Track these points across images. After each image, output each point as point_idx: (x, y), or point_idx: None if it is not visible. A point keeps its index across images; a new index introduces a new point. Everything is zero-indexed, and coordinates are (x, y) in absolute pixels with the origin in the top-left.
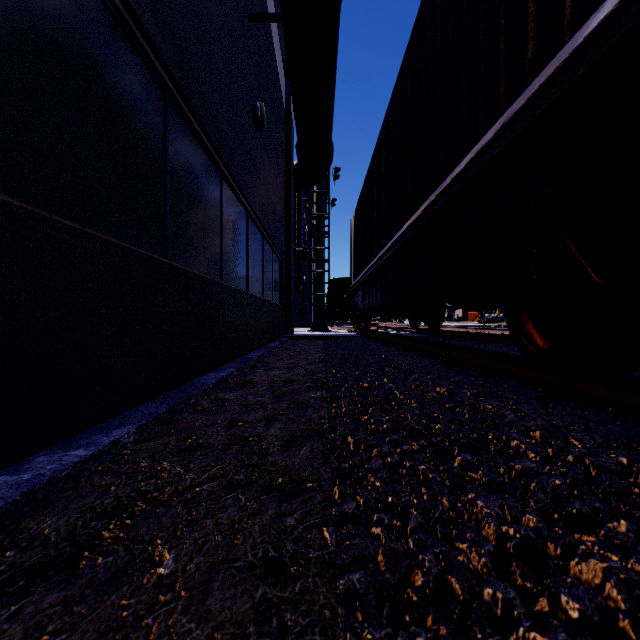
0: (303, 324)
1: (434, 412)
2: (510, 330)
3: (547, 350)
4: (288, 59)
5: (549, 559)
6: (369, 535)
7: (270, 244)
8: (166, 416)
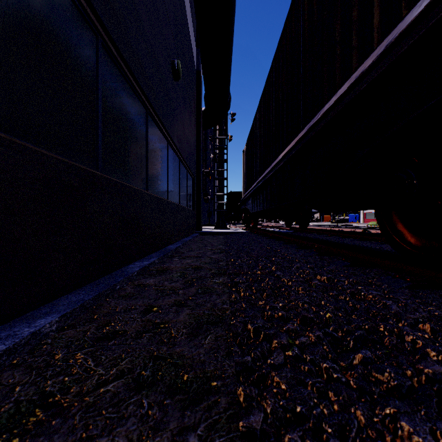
0: (209, 224)
1: (322, 300)
2: (381, 229)
3: (420, 247)
4: (198, 29)
5: None
6: None
7: (185, 166)
8: (92, 302)
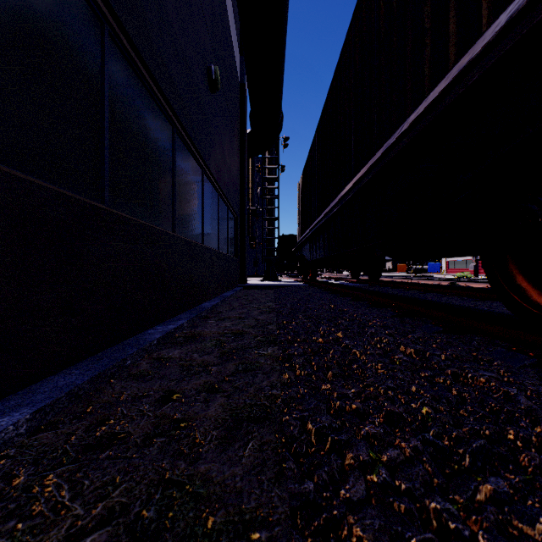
0: (256, 274)
1: (413, 386)
2: (492, 283)
3: None
4: (241, 28)
5: None
6: None
7: (225, 202)
8: (87, 387)
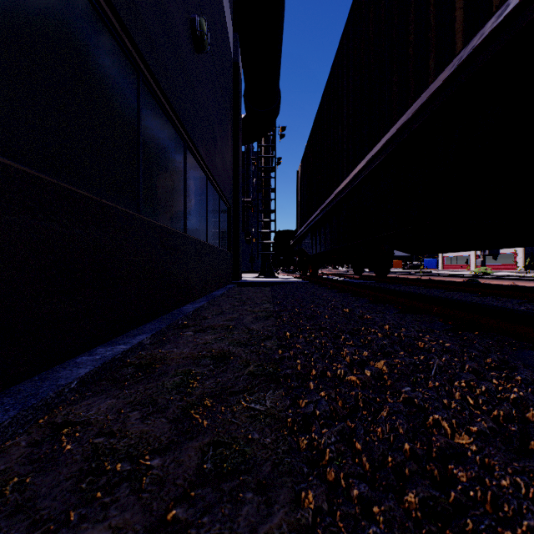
0: (252, 270)
1: None
2: None
3: None
4: None
5: None
6: None
7: (216, 188)
8: None
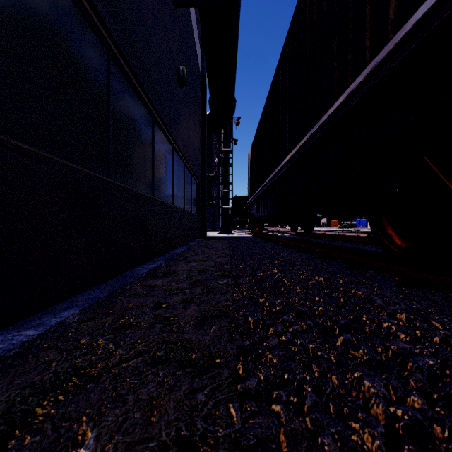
0: (214, 229)
1: (316, 297)
2: (373, 232)
3: (405, 248)
4: (203, 36)
5: (444, 448)
6: (270, 414)
7: (190, 171)
8: (106, 299)
